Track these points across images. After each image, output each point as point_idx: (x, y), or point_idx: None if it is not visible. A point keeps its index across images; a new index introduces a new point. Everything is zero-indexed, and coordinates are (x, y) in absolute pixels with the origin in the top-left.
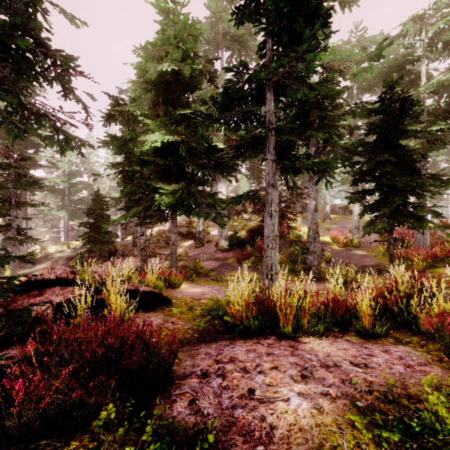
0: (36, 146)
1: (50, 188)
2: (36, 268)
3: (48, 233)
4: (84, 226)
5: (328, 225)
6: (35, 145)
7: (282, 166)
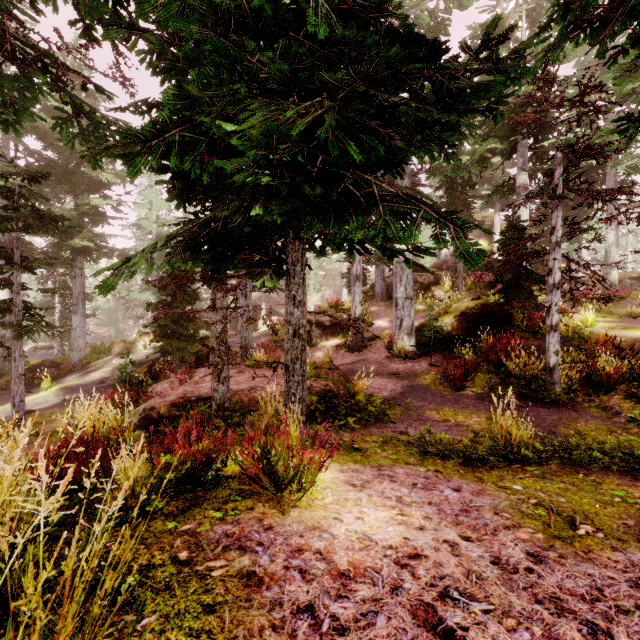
0: (98, 186)
1: (120, 252)
2: (88, 379)
3: (136, 326)
4: (155, 309)
5: (624, 308)
6: (95, 183)
7: None
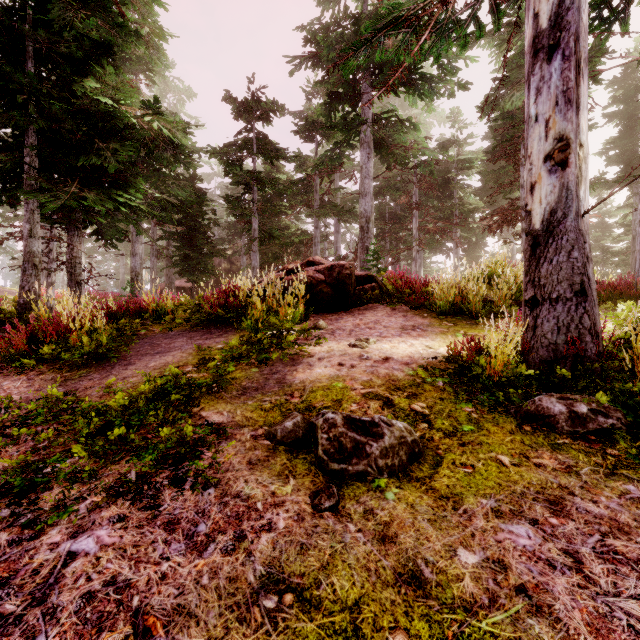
0: None
1: None
2: None
3: None
4: None
5: None
6: None
7: (260, 228)
